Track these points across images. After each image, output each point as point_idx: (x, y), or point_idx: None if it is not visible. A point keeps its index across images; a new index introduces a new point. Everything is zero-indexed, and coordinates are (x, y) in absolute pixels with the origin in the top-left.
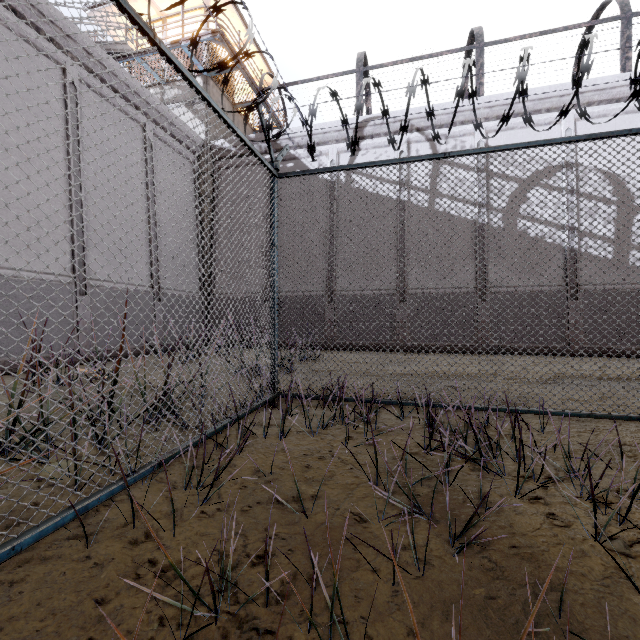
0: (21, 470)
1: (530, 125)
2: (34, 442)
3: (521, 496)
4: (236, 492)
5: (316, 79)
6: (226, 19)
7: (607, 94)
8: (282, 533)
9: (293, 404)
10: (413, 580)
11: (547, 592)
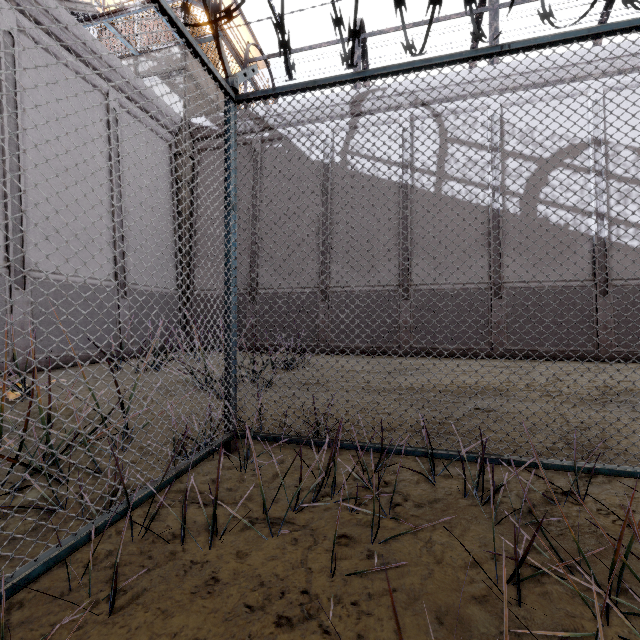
0: None
1: (635, 7)
2: None
3: None
4: None
5: (308, 48)
6: None
7: None
8: None
9: (261, 445)
10: None
11: None
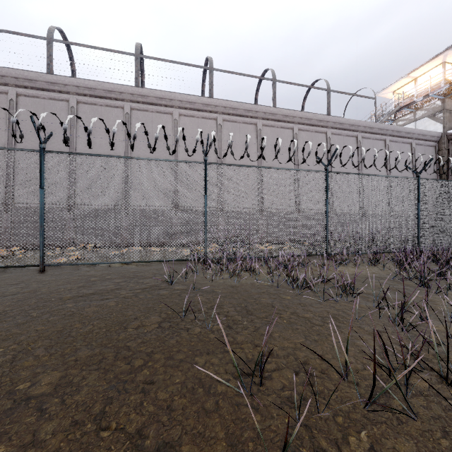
0: None
1: None
2: None
3: None
4: None
5: None
6: None
7: None
8: None
9: None
10: None
11: None
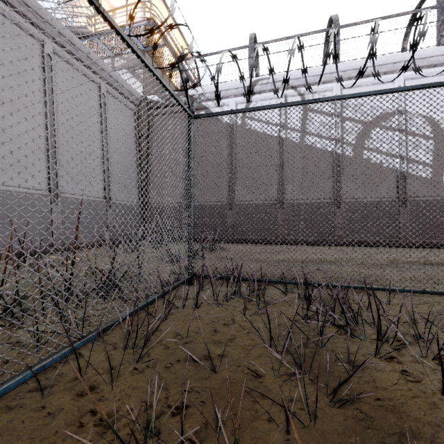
0: (1, 333)
1: (378, 78)
2: (12, 312)
3: (379, 356)
4: (161, 352)
5: (220, 52)
6: (157, 10)
7: (427, 61)
8: (196, 387)
9: (204, 282)
10: (301, 429)
11: (410, 440)
